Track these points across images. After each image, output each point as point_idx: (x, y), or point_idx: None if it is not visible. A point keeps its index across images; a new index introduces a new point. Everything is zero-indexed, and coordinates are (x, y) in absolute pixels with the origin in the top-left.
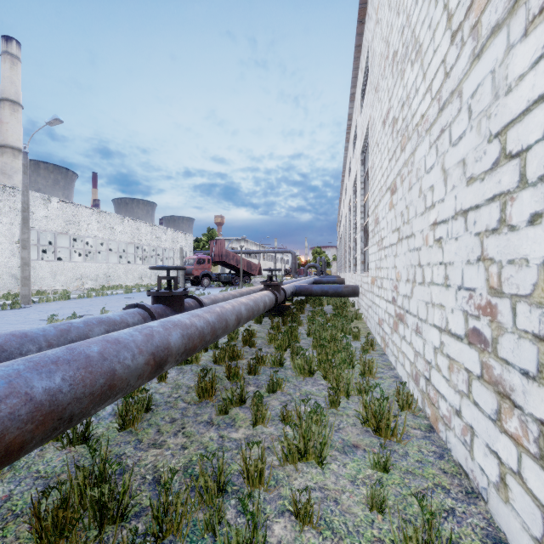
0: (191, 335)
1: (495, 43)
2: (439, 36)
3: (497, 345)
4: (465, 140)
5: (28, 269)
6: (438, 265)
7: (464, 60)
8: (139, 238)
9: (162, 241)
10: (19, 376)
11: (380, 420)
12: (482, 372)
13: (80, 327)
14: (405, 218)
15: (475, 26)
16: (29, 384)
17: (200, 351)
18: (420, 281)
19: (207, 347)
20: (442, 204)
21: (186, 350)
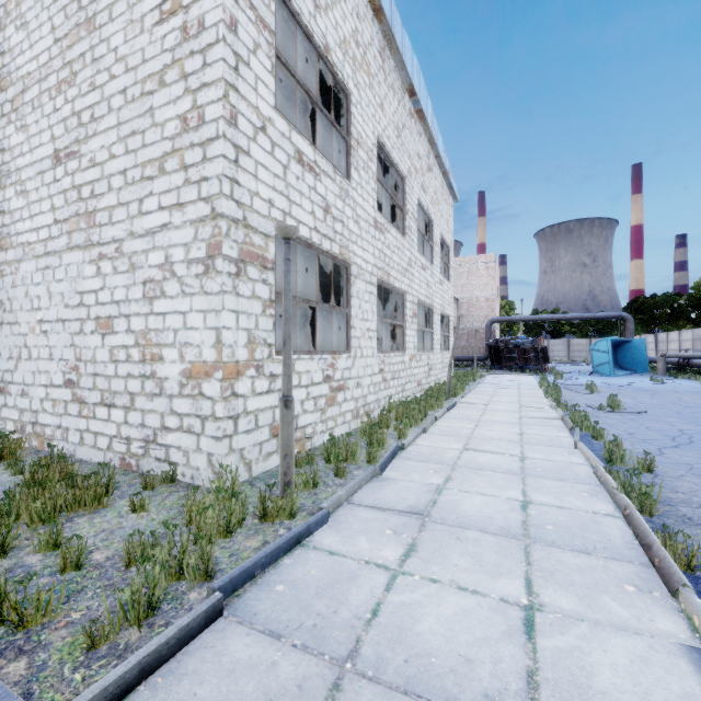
0: None
1: (79, 253)
2: (46, 208)
3: (80, 382)
4: (64, 284)
5: None
6: (45, 347)
7: (64, 243)
8: None
9: None
10: None
11: (3, 451)
12: (73, 398)
13: None
14: (8, 308)
15: (70, 233)
16: None
17: None
18: (27, 358)
19: None
20: (48, 311)
21: None
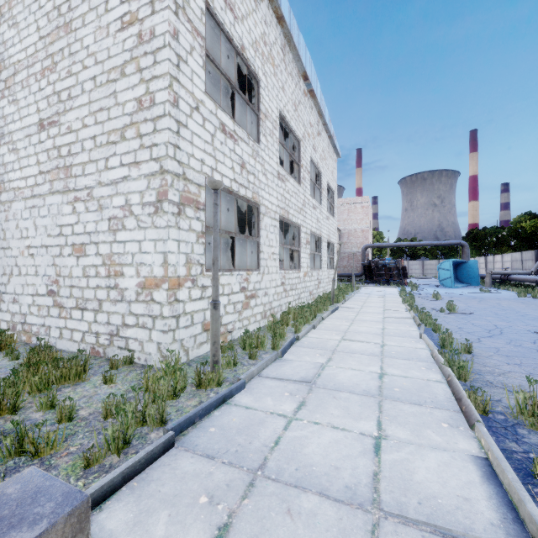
0: None
1: (59, 196)
2: (33, 162)
3: (60, 292)
4: (47, 219)
5: None
6: (32, 266)
7: (47, 188)
8: None
9: None
10: None
11: (2, 343)
12: (54, 304)
13: None
14: (2, 236)
15: (51, 182)
16: None
17: None
18: (17, 274)
19: None
20: (34, 239)
21: None
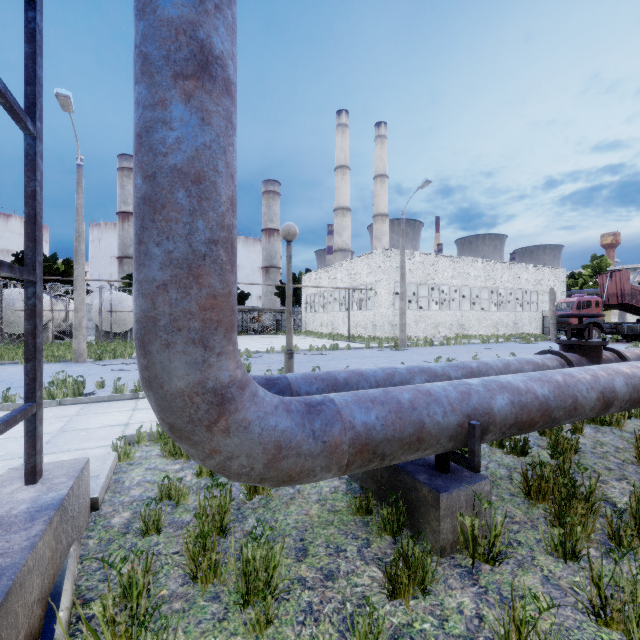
0: (635, 385)
1: None
2: None
3: None
4: None
5: (404, 318)
6: None
7: None
8: (494, 281)
9: (522, 282)
10: (527, 383)
11: None
12: None
13: (515, 364)
14: None
15: None
16: (533, 389)
17: (622, 414)
18: None
19: (630, 413)
20: None
21: (630, 399)
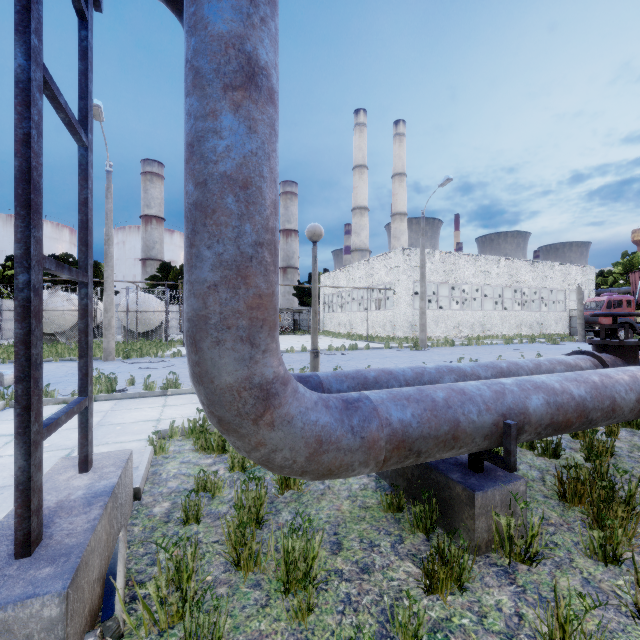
0: None
1: None
2: None
3: None
4: None
5: (424, 318)
6: None
7: None
8: (517, 280)
9: (547, 281)
10: (562, 383)
11: None
12: None
13: (546, 364)
14: None
15: None
16: (569, 389)
17: None
18: None
19: None
20: None
21: None
